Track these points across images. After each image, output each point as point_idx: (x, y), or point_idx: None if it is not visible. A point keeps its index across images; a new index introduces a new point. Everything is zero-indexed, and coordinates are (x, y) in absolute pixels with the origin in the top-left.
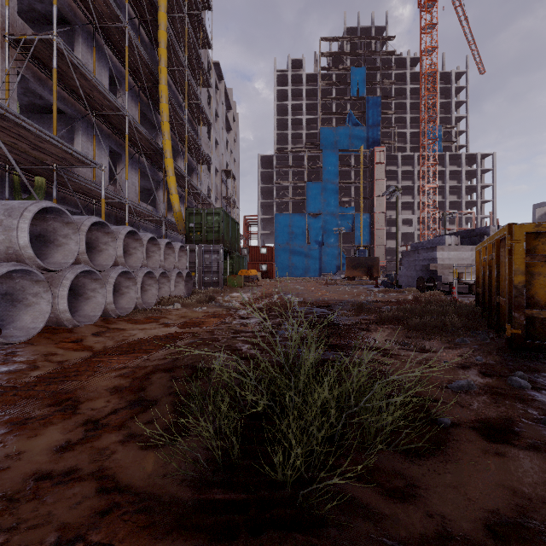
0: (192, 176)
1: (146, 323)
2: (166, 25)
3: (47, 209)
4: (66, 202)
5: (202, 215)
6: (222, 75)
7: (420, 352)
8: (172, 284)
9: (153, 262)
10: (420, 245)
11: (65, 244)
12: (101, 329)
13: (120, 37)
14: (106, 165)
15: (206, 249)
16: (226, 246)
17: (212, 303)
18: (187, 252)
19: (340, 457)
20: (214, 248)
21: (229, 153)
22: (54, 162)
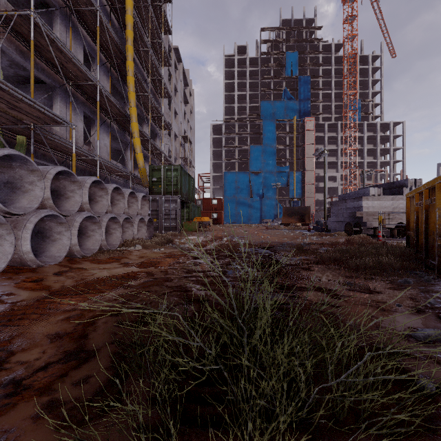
0: (155, 139)
1: (108, 263)
2: (132, 10)
3: (12, 157)
4: (46, 158)
5: (163, 171)
6: (180, 58)
7: (366, 293)
8: (135, 228)
9: (118, 209)
10: (346, 195)
11: (31, 190)
12: (63, 269)
13: (93, 20)
14: (81, 128)
15: (165, 199)
16: (183, 197)
17: (169, 244)
18: (150, 202)
19: None
20: (173, 198)
21: (187, 122)
22: (31, 121)
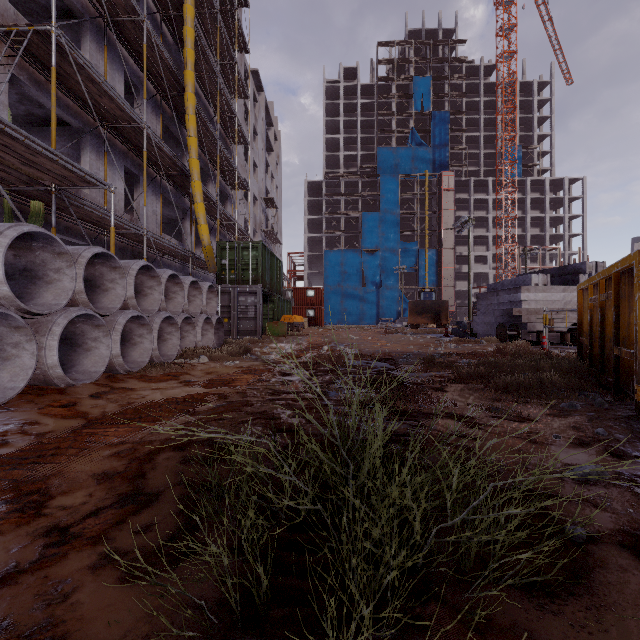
0: (226, 204)
1: (162, 381)
2: (193, 20)
3: (32, 235)
4: (71, 233)
5: (237, 250)
6: (261, 86)
7: (516, 421)
8: (199, 332)
9: (175, 305)
10: (499, 285)
11: (57, 280)
12: (102, 389)
13: (137, 34)
14: (120, 188)
15: (241, 290)
16: (266, 287)
17: (247, 355)
18: (218, 294)
19: (429, 602)
20: (251, 289)
21: (270, 179)
22: (52, 182)
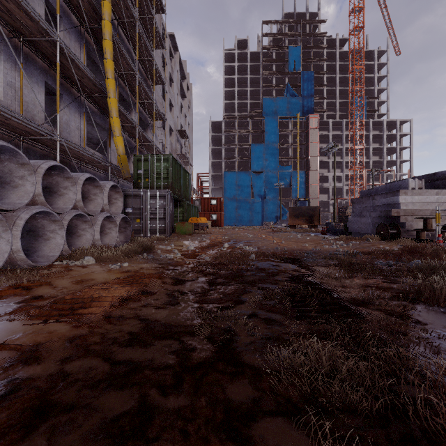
0: (147, 131)
1: None
2: None
3: None
4: None
5: (150, 161)
6: (177, 46)
7: None
8: (97, 231)
9: (66, 201)
10: (373, 191)
11: None
12: None
13: None
14: (40, 101)
15: (151, 194)
16: (175, 193)
17: (143, 255)
18: (131, 198)
19: None
20: (160, 193)
21: (184, 117)
22: None
